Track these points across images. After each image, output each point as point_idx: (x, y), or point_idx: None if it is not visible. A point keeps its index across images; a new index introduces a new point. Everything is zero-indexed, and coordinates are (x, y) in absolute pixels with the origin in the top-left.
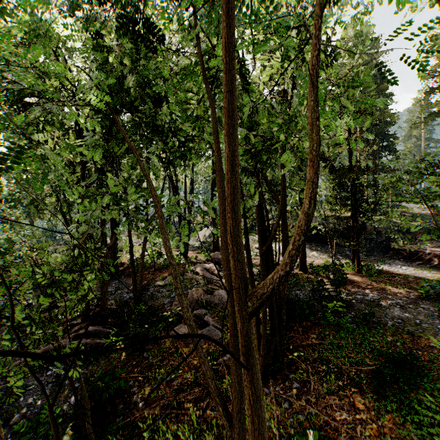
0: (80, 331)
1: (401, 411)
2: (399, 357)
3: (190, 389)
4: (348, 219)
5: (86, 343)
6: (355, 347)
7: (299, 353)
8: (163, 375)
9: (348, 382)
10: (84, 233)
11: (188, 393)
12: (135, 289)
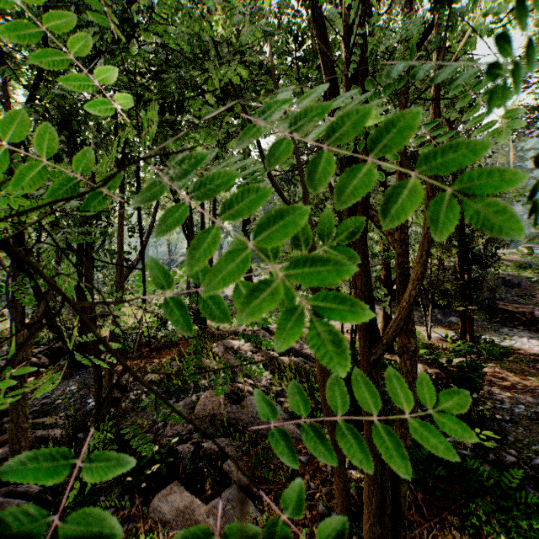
0: None
1: None
2: None
3: None
4: (457, 269)
5: None
6: None
7: None
8: None
9: None
10: None
11: None
12: (100, 396)
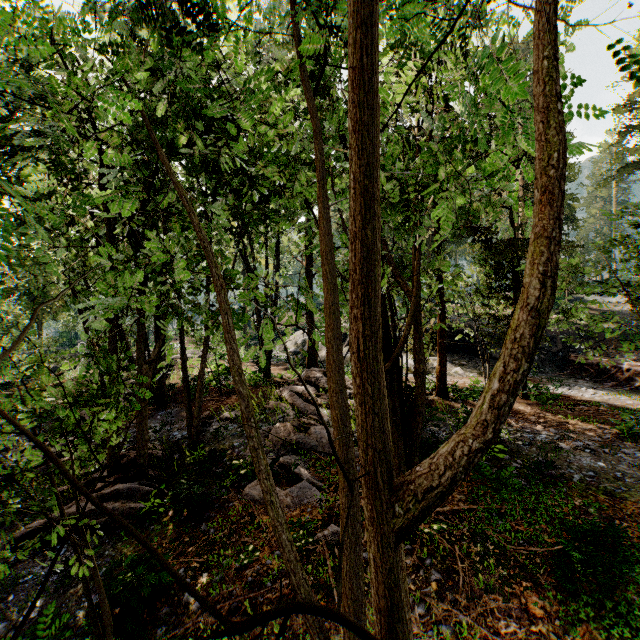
0: (105, 489)
1: (601, 619)
2: (593, 532)
3: (271, 582)
4: (509, 319)
5: (113, 508)
6: (525, 515)
7: (440, 525)
8: (231, 558)
9: (516, 571)
10: (111, 340)
11: (269, 589)
12: (191, 425)
